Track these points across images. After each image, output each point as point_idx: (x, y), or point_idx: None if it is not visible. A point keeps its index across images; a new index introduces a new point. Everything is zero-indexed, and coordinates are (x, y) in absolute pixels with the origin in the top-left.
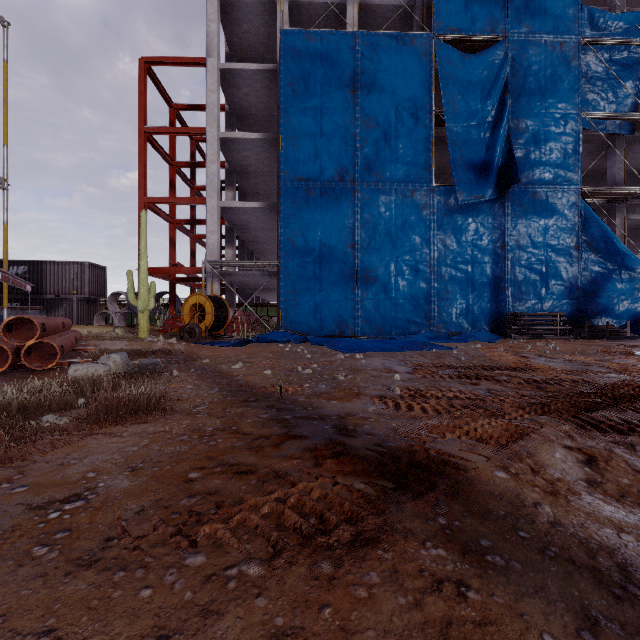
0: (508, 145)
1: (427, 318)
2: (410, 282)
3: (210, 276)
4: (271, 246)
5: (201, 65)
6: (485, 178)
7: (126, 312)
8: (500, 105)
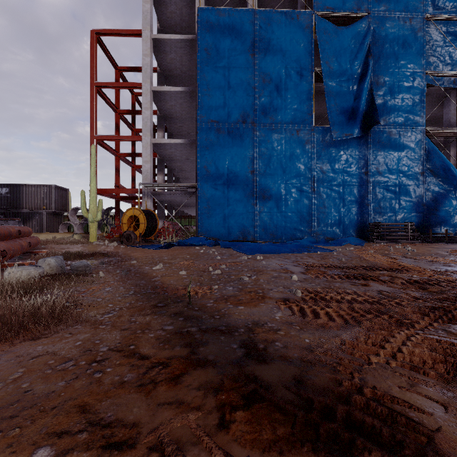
0: (370, 96)
1: (309, 227)
2: (296, 199)
3: (145, 195)
4: (192, 174)
5: (138, 36)
6: (353, 120)
7: (83, 222)
8: (364, 65)
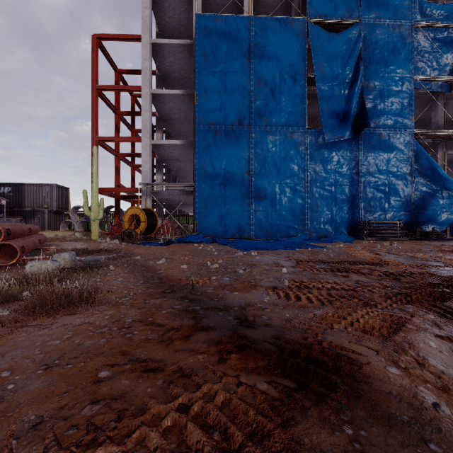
0: (361, 99)
1: (302, 225)
2: (290, 199)
3: (144, 194)
4: (189, 173)
5: (138, 40)
6: (344, 123)
7: (84, 221)
8: (355, 70)
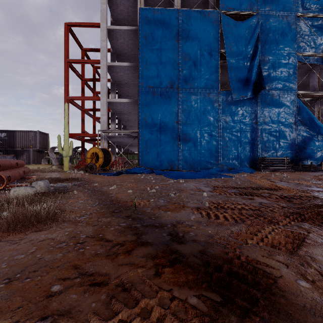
0: (259, 69)
1: (216, 160)
2: (207, 141)
3: (102, 138)
4: (135, 123)
5: (97, 27)
6: (247, 86)
7: (59, 157)
8: (255, 48)
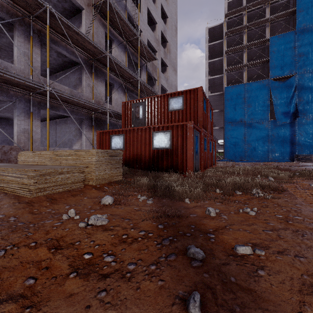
0: (296, 106)
1: (267, 156)
2: (262, 146)
3: None
4: (220, 134)
5: None
6: (286, 117)
7: None
8: (293, 95)
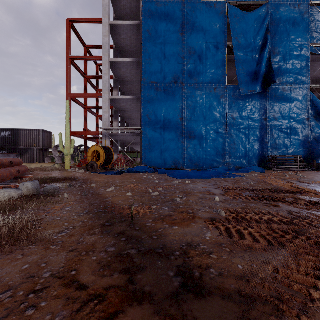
0: (269, 62)
1: (223, 159)
2: (214, 139)
3: (104, 136)
4: (138, 121)
5: (100, 22)
6: (256, 80)
7: (62, 156)
8: (264, 40)
